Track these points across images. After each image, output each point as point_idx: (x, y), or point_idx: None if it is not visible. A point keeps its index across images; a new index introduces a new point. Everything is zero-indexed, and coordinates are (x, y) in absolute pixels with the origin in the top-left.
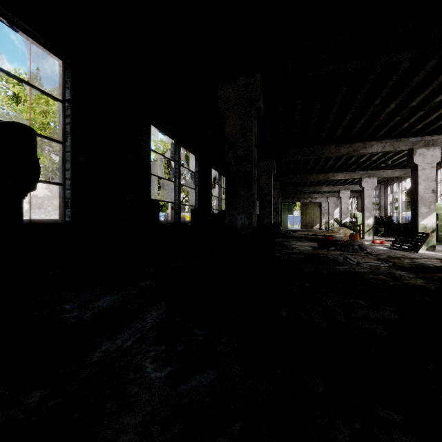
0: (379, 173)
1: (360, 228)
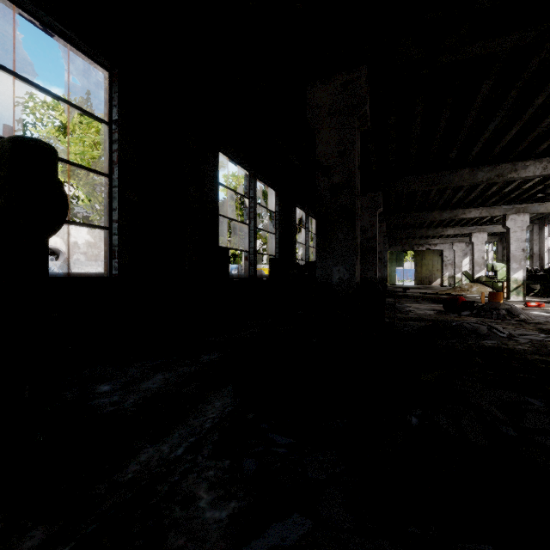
0: (533, 207)
1: (504, 285)
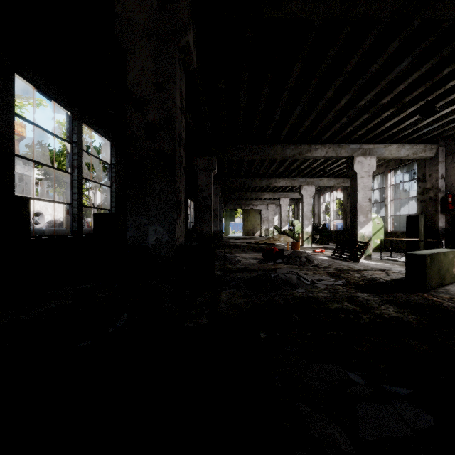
0: (316, 181)
1: (300, 236)
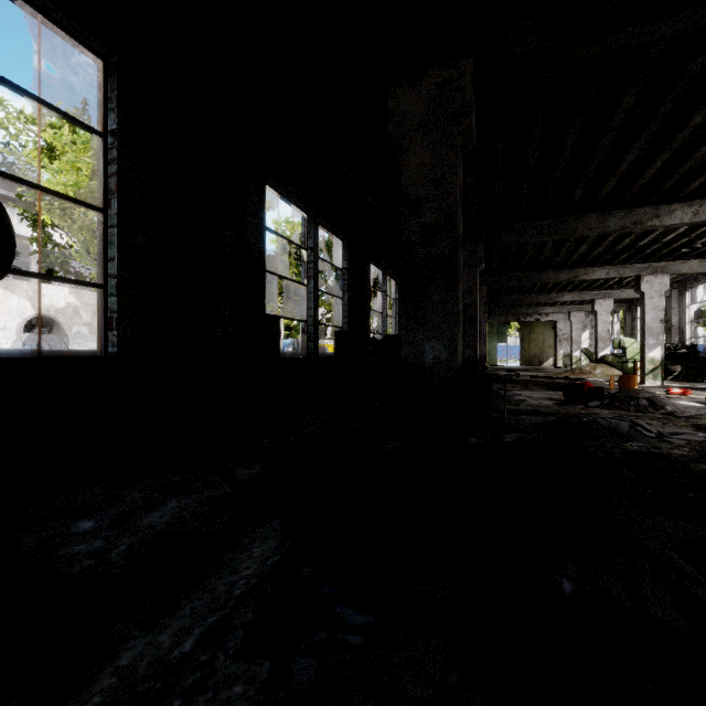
0: (674, 265)
1: (637, 367)
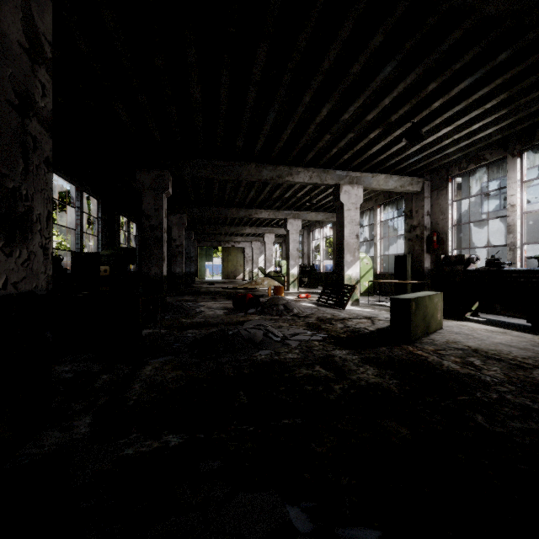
0: (304, 214)
1: (285, 279)
